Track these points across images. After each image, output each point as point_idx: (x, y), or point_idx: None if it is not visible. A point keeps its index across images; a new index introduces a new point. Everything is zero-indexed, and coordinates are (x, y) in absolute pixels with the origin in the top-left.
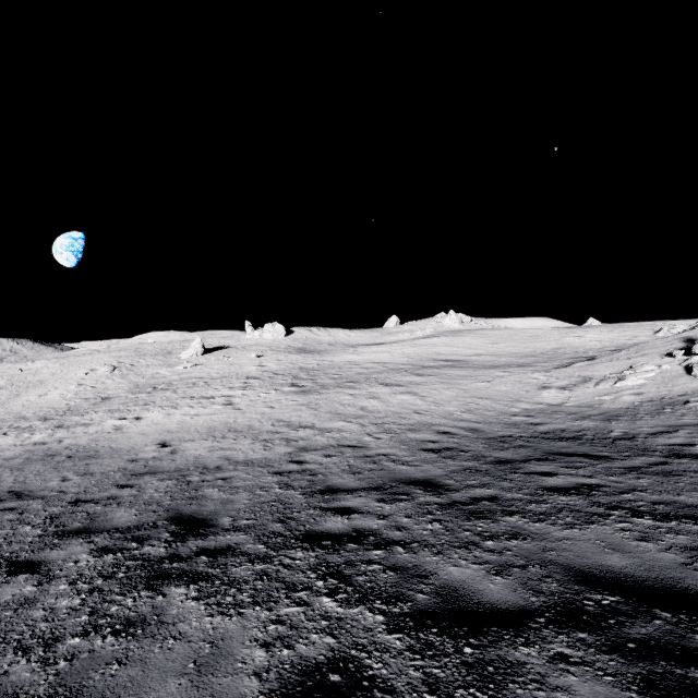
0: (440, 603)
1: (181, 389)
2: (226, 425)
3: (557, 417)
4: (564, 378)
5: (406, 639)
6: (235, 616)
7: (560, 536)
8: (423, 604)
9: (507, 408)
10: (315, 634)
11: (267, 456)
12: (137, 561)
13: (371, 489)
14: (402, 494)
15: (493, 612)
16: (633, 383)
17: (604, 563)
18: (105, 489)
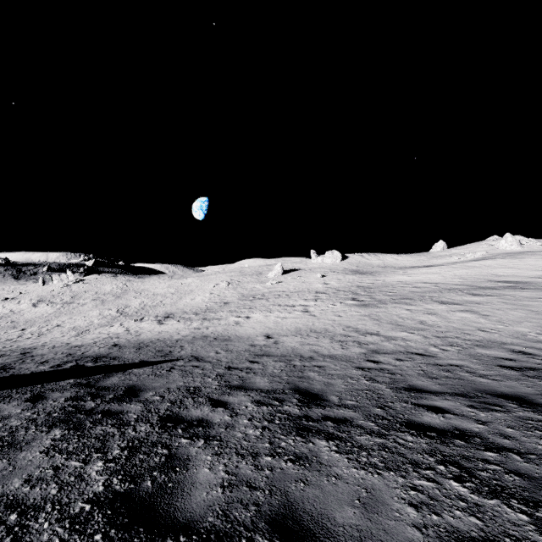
0: None
1: (271, 299)
2: (307, 327)
3: None
4: None
5: None
6: (375, 474)
7: None
8: None
9: None
10: (457, 510)
11: (346, 353)
12: (284, 414)
13: (455, 394)
14: (494, 405)
15: None
16: None
17: None
18: (242, 362)
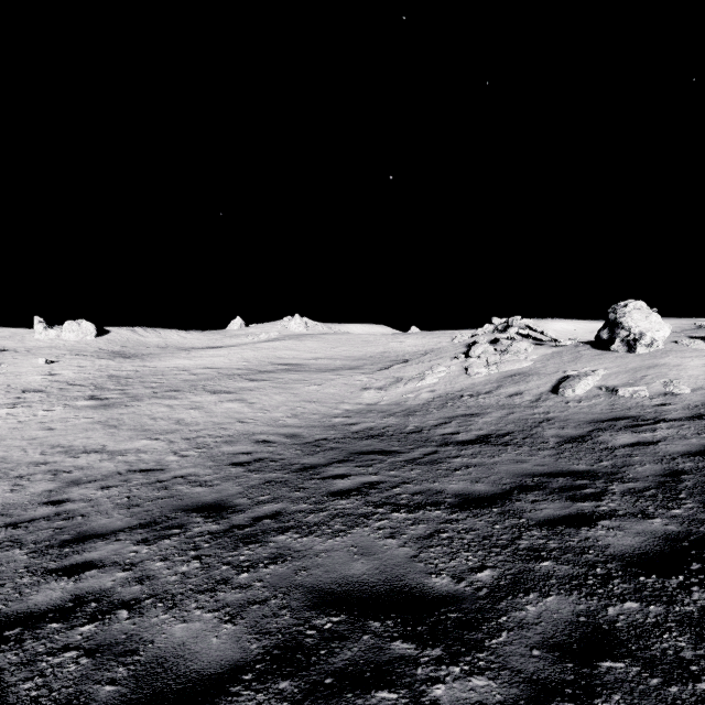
0: (128, 694)
1: None
2: None
3: (370, 416)
4: (382, 380)
5: None
6: None
7: (320, 549)
8: (102, 704)
9: (331, 410)
10: None
11: (11, 500)
12: None
13: (139, 526)
14: (176, 527)
15: (195, 684)
16: (430, 382)
17: (347, 573)
18: None
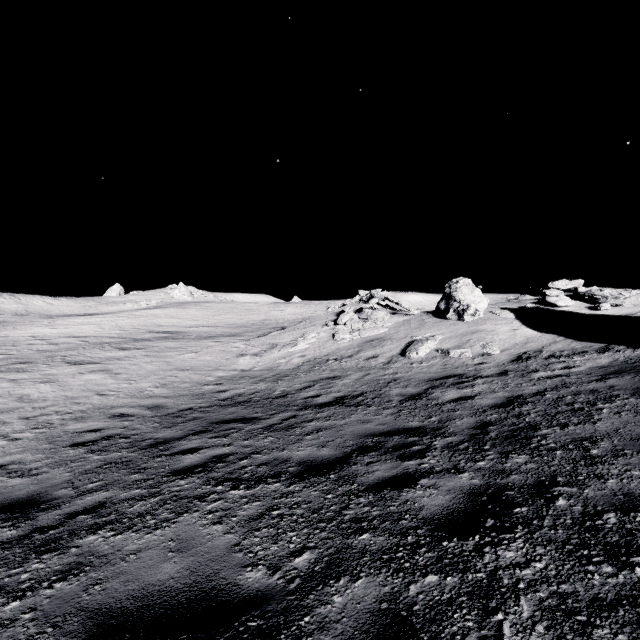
0: None
1: None
2: None
3: (242, 382)
4: (258, 346)
5: None
6: None
7: (132, 549)
8: None
9: (204, 378)
10: None
11: None
12: None
13: None
14: None
15: None
16: (301, 347)
17: (151, 581)
18: None
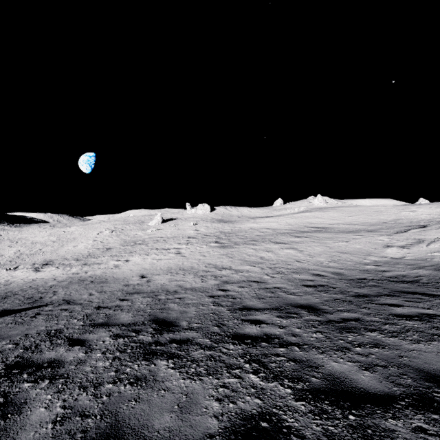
0: (328, 385)
1: (150, 244)
2: (177, 266)
3: (399, 266)
4: (403, 240)
5: (308, 406)
6: (197, 381)
7: (409, 347)
8: (317, 385)
9: (361, 260)
10: (248, 396)
11: (204, 285)
12: (137, 343)
13: (272, 309)
14: (293, 313)
15: (366, 394)
16: None
17: None
18: (113, 301)
